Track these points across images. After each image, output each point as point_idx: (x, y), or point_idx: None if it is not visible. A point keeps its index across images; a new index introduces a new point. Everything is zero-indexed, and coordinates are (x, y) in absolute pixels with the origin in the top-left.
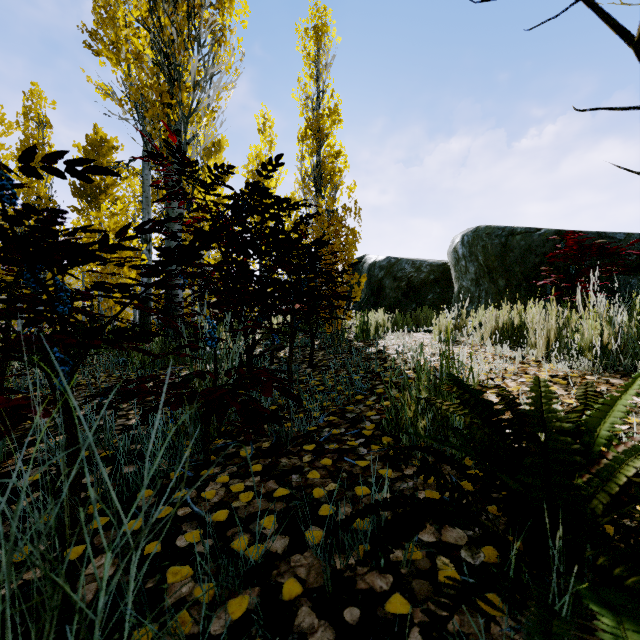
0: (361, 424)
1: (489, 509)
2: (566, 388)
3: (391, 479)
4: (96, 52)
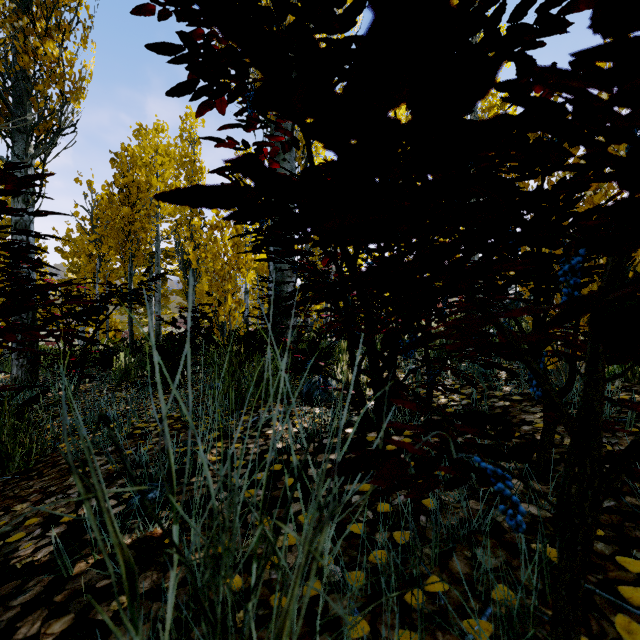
0: None
1: None
2: None
3: None
4: None
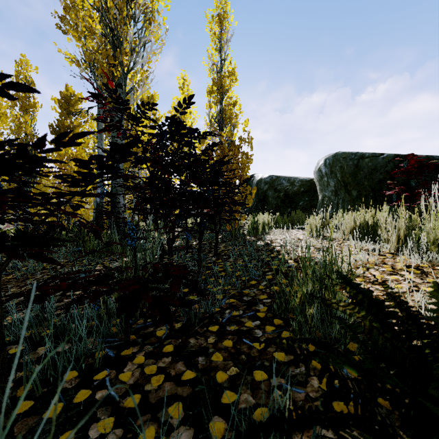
0: (256, 307)
1: (380, 401)
2: (421, 277)
3: (285, 363)
4: (65, 31)
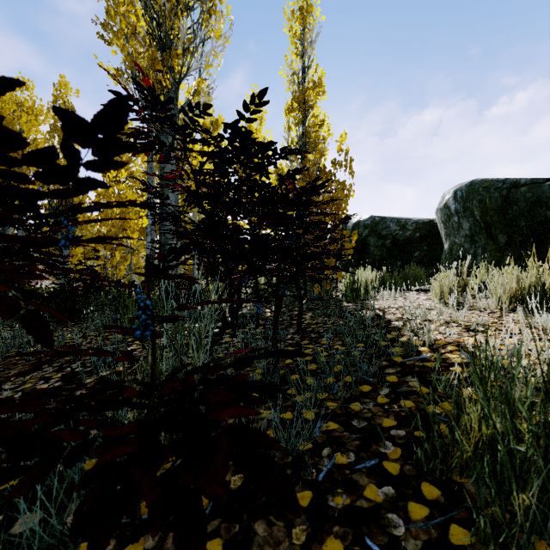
0: (378, 446)
1: None
2: None
3: None
4: (108, 41)
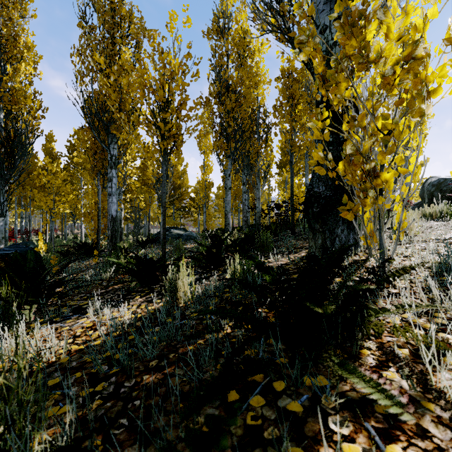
0: None
1: None
2: None
3: None
4: None
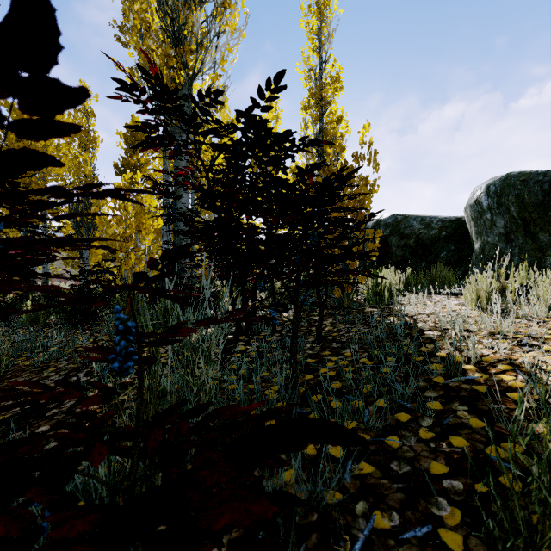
0: (430, 504)
1: None
2: None
3: None
4: (125, 44)
